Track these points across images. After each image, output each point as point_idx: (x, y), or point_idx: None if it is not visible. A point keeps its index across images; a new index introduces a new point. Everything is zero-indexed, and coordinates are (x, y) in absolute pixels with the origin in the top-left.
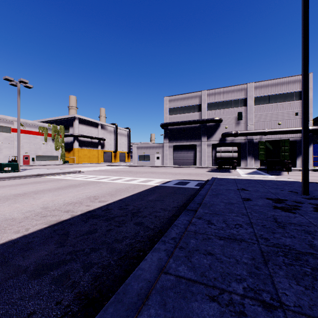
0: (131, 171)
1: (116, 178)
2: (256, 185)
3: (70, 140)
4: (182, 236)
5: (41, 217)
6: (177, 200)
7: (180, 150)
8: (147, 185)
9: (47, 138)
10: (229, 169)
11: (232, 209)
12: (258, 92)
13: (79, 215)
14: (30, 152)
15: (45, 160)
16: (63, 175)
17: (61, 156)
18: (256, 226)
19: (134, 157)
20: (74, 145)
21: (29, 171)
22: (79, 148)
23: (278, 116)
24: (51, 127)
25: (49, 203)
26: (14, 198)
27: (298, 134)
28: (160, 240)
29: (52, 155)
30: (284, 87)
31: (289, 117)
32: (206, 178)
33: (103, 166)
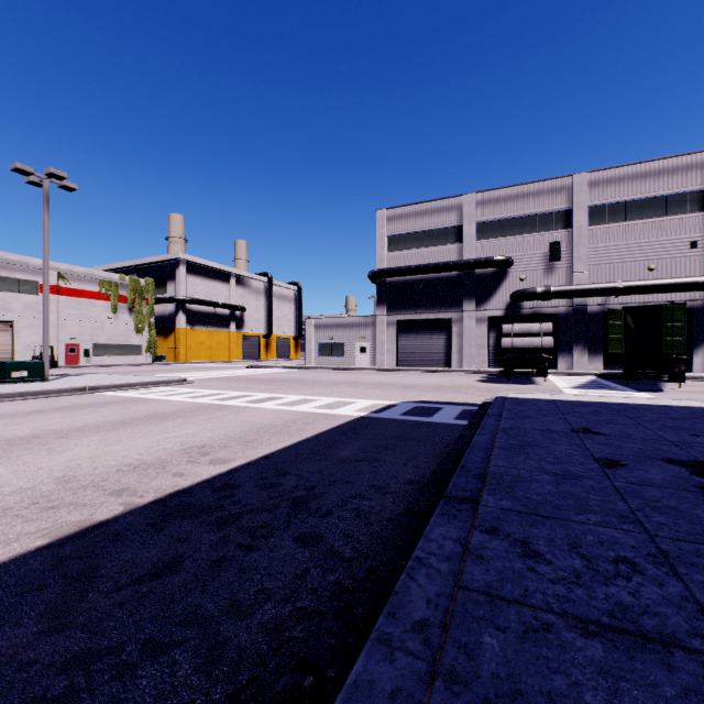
0: (301, 379)
1: (263, 396)
2: (617, 419)
3: (169, 310)
4: (448, 616)
5: (42, 512)
6: (415, 461)
7: (413, 331)
8: (336, 416)
9: (118, 306)
10: (531, 375)
11: (583, 499)
12: (599, 195)
13: (146, 507)
14: (80, 338)
15: (114, 355)
16: (144, 388)
17: (149, 346)
18: (689, 572)
19: (309, 348)
20: (178, 321)
21: (70, 380)
22: (189, 328)
23: (647, 251)
24: (127, 282)
25: (83, 467)
26: (4, 448)
27: (699, 294)
28: (373, 637)
29: (128, 343)
30: (663, 182)
31: (676, 251)
32: (481, 398)
33: (239, 368)
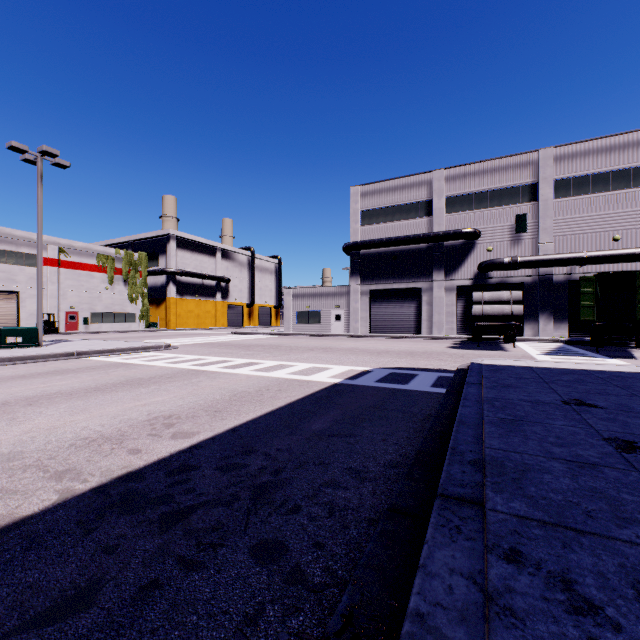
0: (279, 345)
1: (241, 362)
2: (607, 389)
3: (161, 281)
4: None
5: None
6: (395, 437)
7: (385, 300)
8: (311, 383)
9: (113, 277)
10: (498, 341)
11: (617, 500)
12: (565, 169)
13: (84, 496)
14: (79, 306)
15: (111, 323)
16: (130, 353)
17: (142, 315)
18: None
19: (287, 316)
20: (168, 291)
21: (62, 345)
22: (178, 297)
23: (612, 222)
24: (122, 255)
25: (35, 440)
26: None
27: None
28: None
29: (123, 312)
30: (628, 155)
31: None
32: (455, 365)
33: (223, 334)
